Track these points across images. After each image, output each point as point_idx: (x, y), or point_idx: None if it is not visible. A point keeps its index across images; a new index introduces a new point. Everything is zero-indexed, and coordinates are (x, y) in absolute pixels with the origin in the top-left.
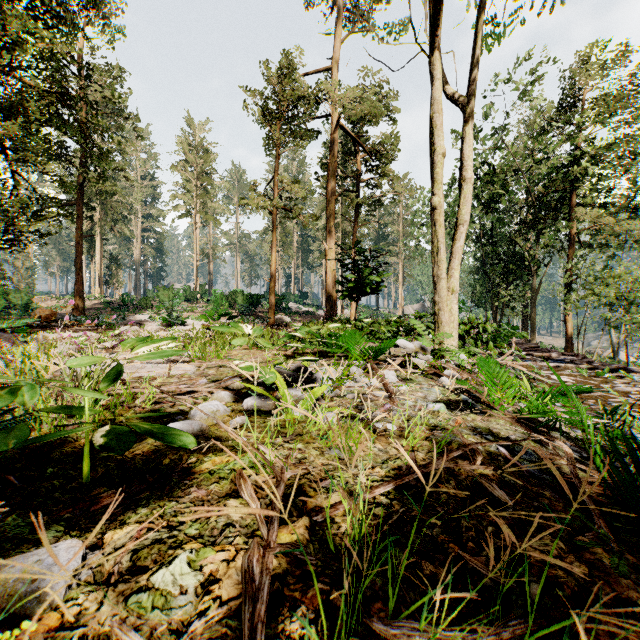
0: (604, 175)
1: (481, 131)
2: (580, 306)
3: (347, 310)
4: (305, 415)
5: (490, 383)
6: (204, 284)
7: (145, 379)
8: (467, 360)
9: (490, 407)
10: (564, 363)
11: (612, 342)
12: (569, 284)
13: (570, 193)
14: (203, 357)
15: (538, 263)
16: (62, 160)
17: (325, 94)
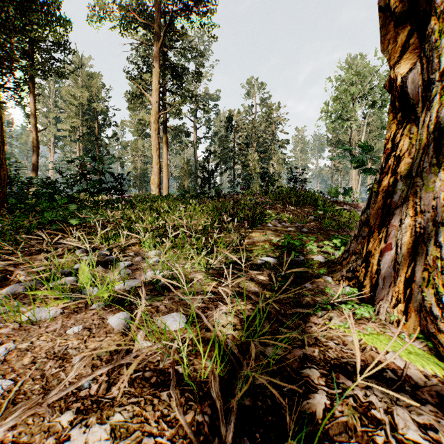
0: None
1: None
2: None
3: None
4: None
5: None
6: None
7: None
8: None
9: None
10: None
11: None
12: None
13: None
14: None
15: None
16: None
17: None
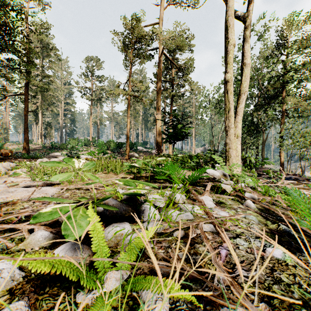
0: (300, 80)
1: (236, 57)
2: (289, 148)
3: (167, 150)
4: (122, 285)
5: (307, 213)
6: (94, 137)
7: (5, 203)
8: (257, 184)
9: (308, 236)
10: (292, 180)
11: (301, 166)
12: (282, 137)
13: (282, 89)
14: (69, 181)
15: (266, 126)
16: (16, 70)
17: (156, 35)
